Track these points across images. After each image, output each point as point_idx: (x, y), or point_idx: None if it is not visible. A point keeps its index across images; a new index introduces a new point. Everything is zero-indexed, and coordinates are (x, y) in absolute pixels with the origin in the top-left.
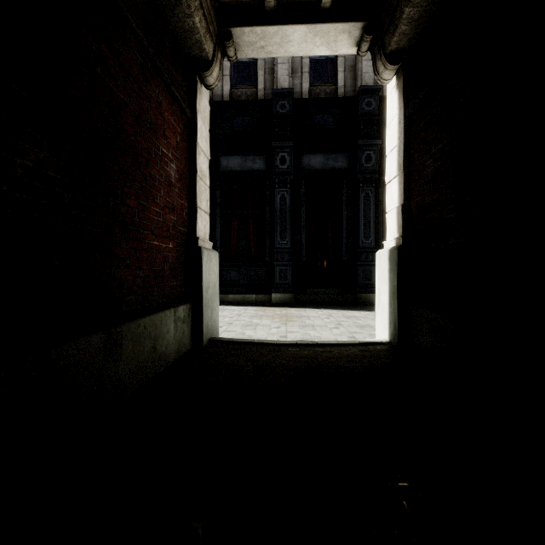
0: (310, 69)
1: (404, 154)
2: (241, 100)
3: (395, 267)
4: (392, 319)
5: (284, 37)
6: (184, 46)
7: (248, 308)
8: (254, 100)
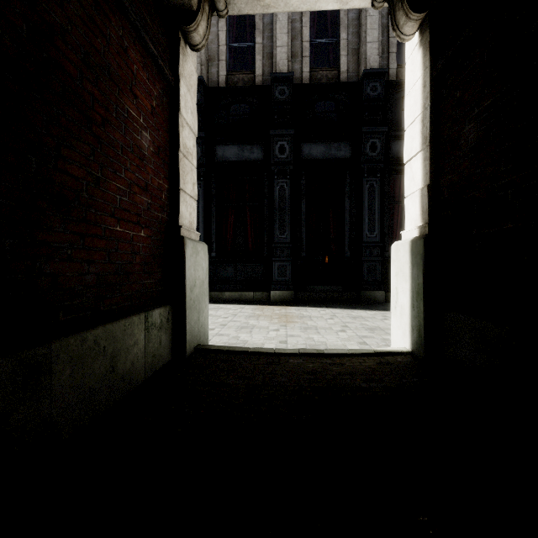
0: (311, 53)
1: (431, 123)
2: (238, 86)
3: (420, 261)
4: (416, 325)
5: None
6: None
7: (244, 307)
8: (251, 85)
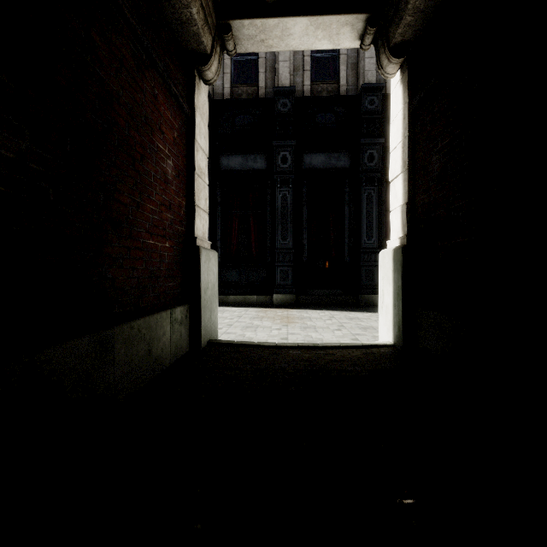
0: (312, 67)
1: (409, 150)
2: (242, 99)
3: (399, 267)
4: (397, 321)
5: (285, 30)
6: (181, 39)
7: (248, 309)
8: (255, 98)
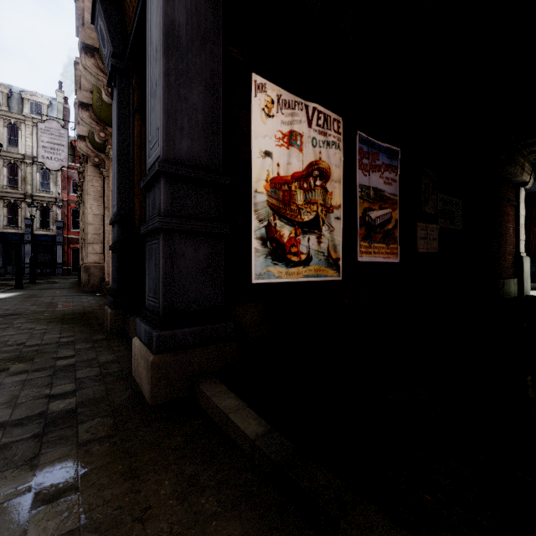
0: None
1: None
2: None
3: None
4: None
5: None
6: (515, 182)
7: None
8: None
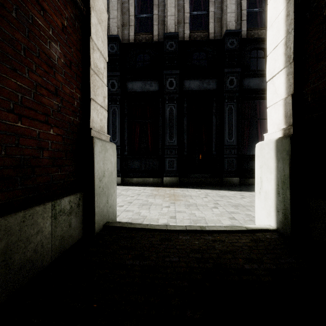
0: (190, 21)
1: (295, 44)
2: (142, 42)
3: (286, 157)
4: (282, 208)
5: None
6: None
7: (146, 188)
8: (150, 42)
